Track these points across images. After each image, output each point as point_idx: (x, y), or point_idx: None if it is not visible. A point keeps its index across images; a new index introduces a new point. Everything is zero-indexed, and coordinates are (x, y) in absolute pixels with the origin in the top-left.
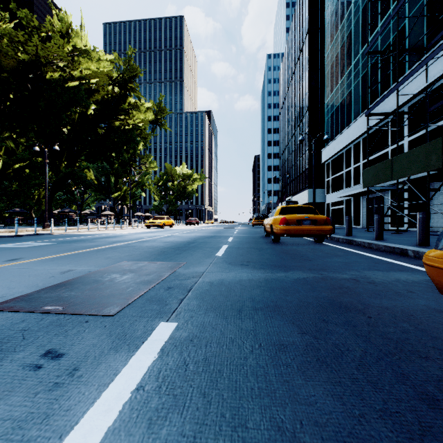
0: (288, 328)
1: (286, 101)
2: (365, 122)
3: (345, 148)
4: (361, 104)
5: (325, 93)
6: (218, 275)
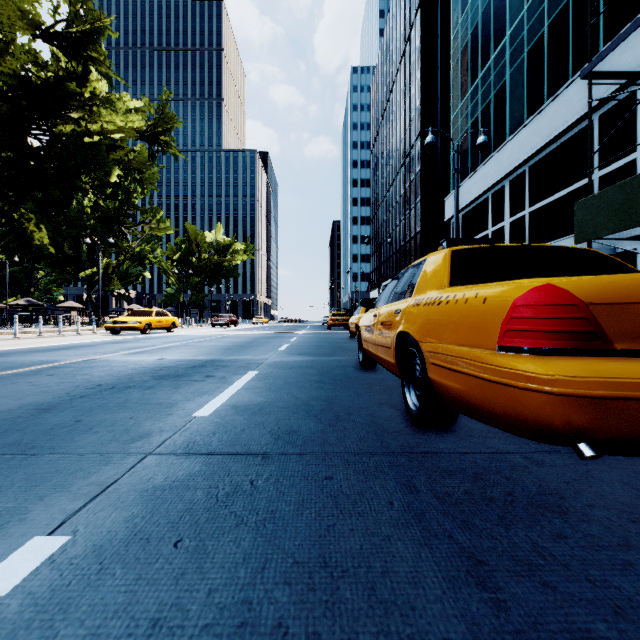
0: None
1: (381, 130)
2: (539, 131)
3: (491, 189)
4: (527, 103)
5: (451, 102)
6: None
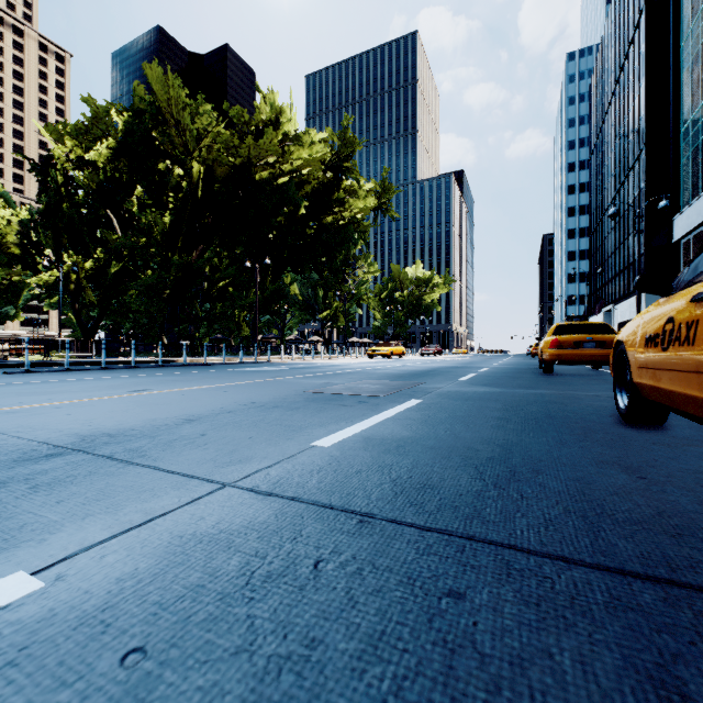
0: (497, 404)
1: (602, 134)
2: None
3: None
4: None
5: (681, 113)
6: (456, 389)
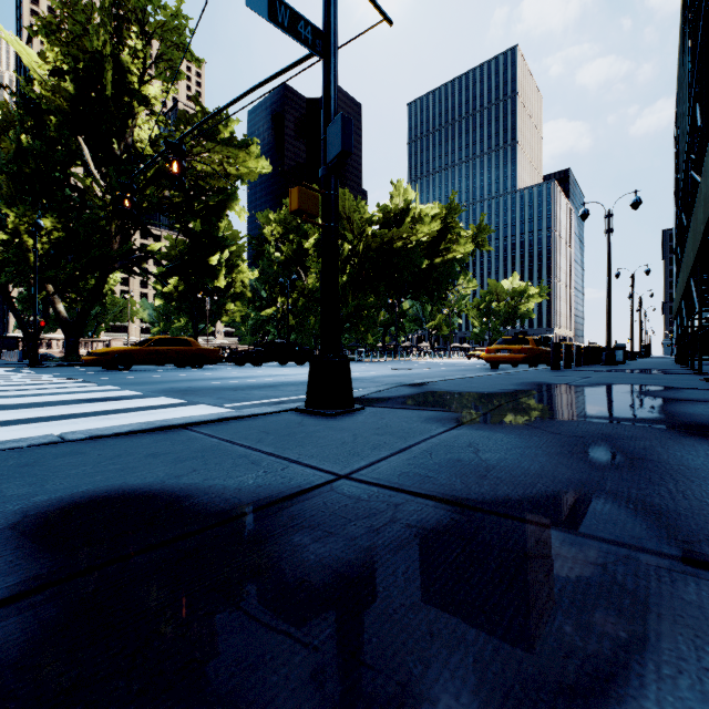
0: None
1: None
2: None
3: None
4: None
5: None
6: None
